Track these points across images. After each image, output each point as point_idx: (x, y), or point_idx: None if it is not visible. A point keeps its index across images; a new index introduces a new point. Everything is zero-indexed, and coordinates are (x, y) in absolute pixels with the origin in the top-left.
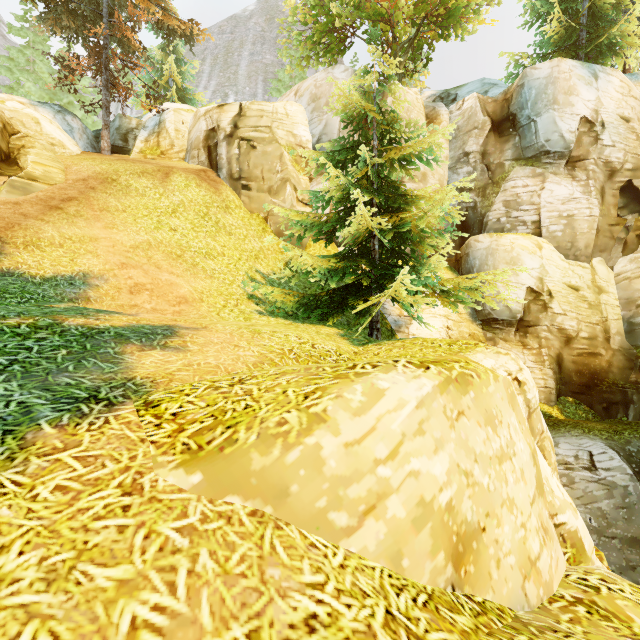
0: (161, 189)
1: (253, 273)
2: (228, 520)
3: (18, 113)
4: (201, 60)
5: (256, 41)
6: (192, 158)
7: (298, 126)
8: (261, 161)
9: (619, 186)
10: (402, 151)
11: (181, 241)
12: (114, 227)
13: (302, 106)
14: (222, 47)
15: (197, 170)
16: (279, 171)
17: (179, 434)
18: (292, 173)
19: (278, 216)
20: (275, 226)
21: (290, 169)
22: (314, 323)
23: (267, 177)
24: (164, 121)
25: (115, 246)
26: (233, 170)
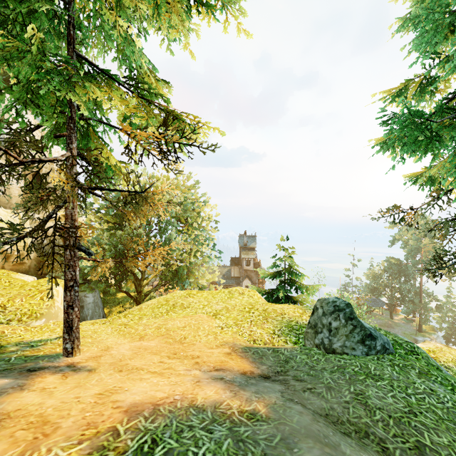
0: None
1: None
2: (56, 323)
3: None
4: None
5: None
6: None
7: None
8: None
9: (32, 173)
10: None
11: None
12: None
13: None
14: None
15: None
16: None
17: (21, 319)
18: None
19: None
20: None
21: None
22: None
23: None
24: None
25: None
26: None
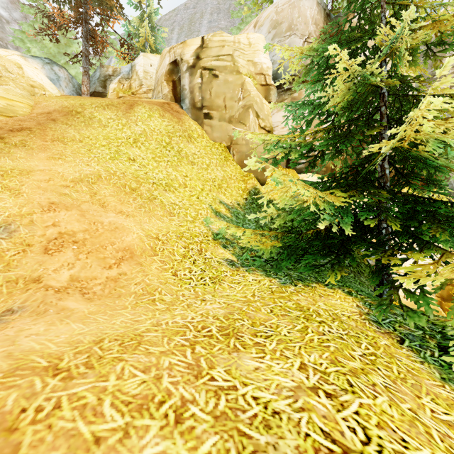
0: (124, 120)
1: (217, 205)
2: None
3: (1, 58)
4: (171, 30)
5: (213, 12)
6: (157, 93)
7: (259, 53)
8: (223, 90)
9: None
10: (452, 20)
11: (138, 172)
12: (60, 157)
13: (262, 35)
14: (187, 19)
15: (161, 102)
16: (241, 98)
17: None
18: (254, 100)
19: (240, 144)
20: (237, 154)
21: (252, 96)
22: (304, 278)
23: (229, 105)
24: (135, 65)
25: (51, 180)
26: (195, 100)
